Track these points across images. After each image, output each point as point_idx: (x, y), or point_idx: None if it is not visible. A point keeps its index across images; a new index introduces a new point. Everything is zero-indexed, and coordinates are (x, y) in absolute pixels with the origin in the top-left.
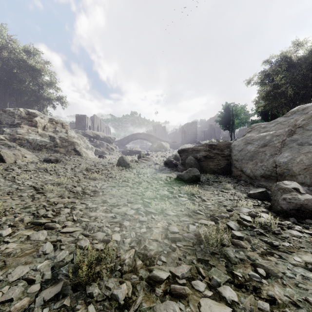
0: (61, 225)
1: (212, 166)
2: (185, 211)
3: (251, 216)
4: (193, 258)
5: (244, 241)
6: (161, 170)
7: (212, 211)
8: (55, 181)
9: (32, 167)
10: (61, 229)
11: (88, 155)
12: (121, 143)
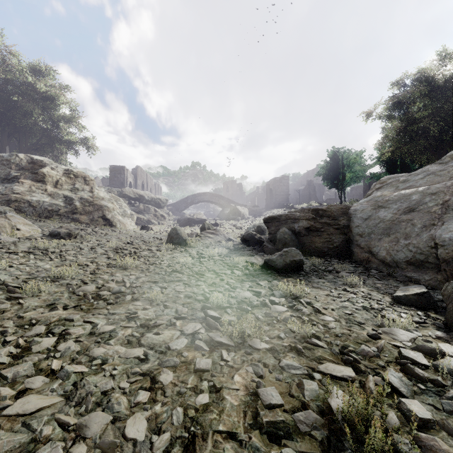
0: (17, 389)
1: (320, 245)
2: (288, 338)
3: (422, 351)
4: None
5: (440, 432)
6: (237, 250)
7: (339, 337)
8: (51, 272)
9: (24, 247)
10: (10, 404)
11: (126, 226)
12: (176, 207)
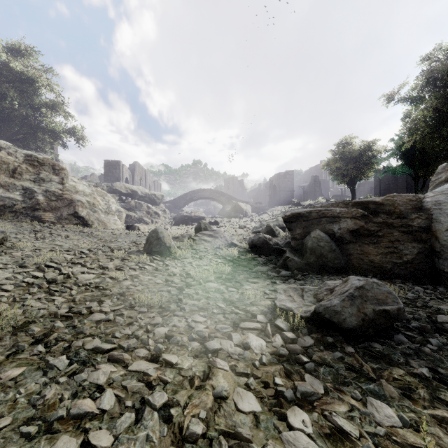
0: None
1: (377, 258)
2: None
3: None
4: None
5: None
6: (245, 263)
7: None
8: None
9: None
10: None
11: (107, 225)
12: (175, 204)
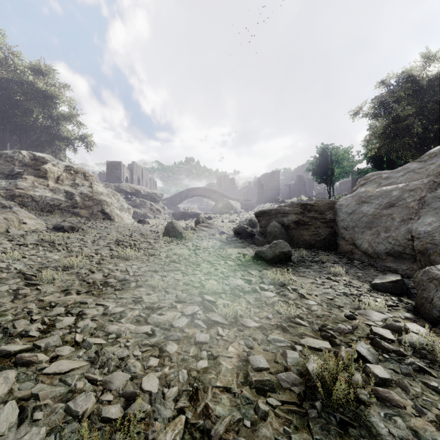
0: (50, 356)
1: (307, 237)
2: (275, 318)
3: (391, 329)
4: (306, 439)
5: (396, 389)
6: (230, 242)
7: (320, 318)
8: (62, 262)
9: (32, 240)
10: (47, 366)
11: (123, 220)
12: (171, 201)
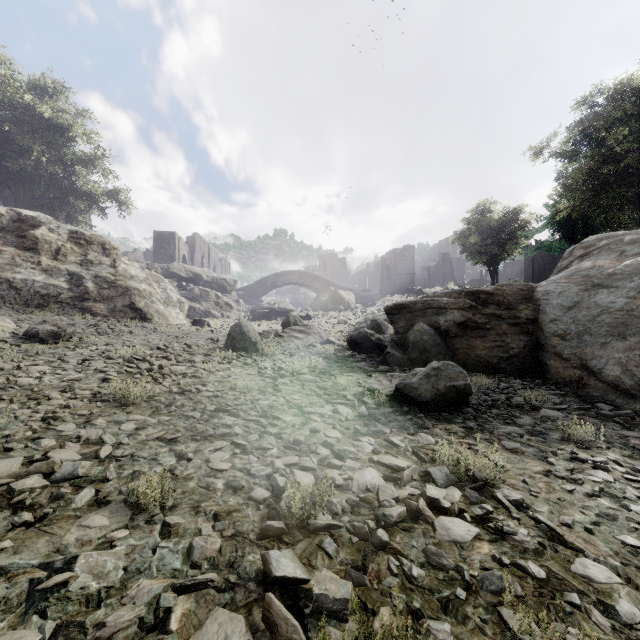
0: None
1: (484, 352)
2: None
3: None
4: None
5: None
6: (341, 360)
7: None
8: None
9: None
10: None
11: (168, 320)
12: (250, 292)
